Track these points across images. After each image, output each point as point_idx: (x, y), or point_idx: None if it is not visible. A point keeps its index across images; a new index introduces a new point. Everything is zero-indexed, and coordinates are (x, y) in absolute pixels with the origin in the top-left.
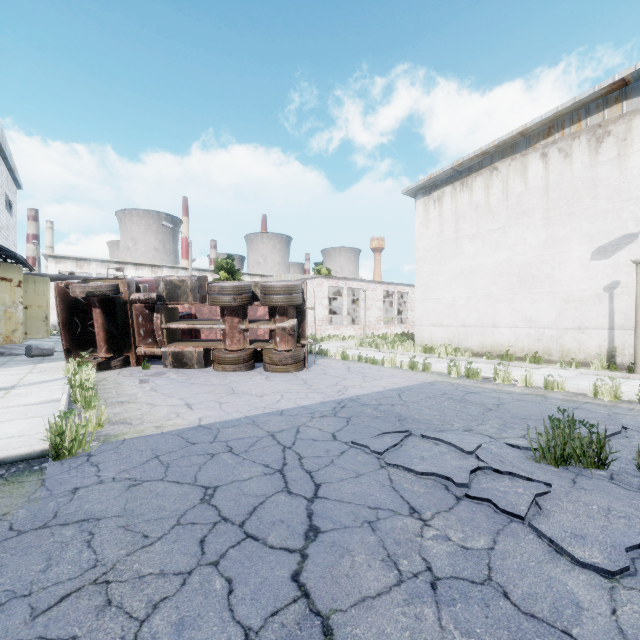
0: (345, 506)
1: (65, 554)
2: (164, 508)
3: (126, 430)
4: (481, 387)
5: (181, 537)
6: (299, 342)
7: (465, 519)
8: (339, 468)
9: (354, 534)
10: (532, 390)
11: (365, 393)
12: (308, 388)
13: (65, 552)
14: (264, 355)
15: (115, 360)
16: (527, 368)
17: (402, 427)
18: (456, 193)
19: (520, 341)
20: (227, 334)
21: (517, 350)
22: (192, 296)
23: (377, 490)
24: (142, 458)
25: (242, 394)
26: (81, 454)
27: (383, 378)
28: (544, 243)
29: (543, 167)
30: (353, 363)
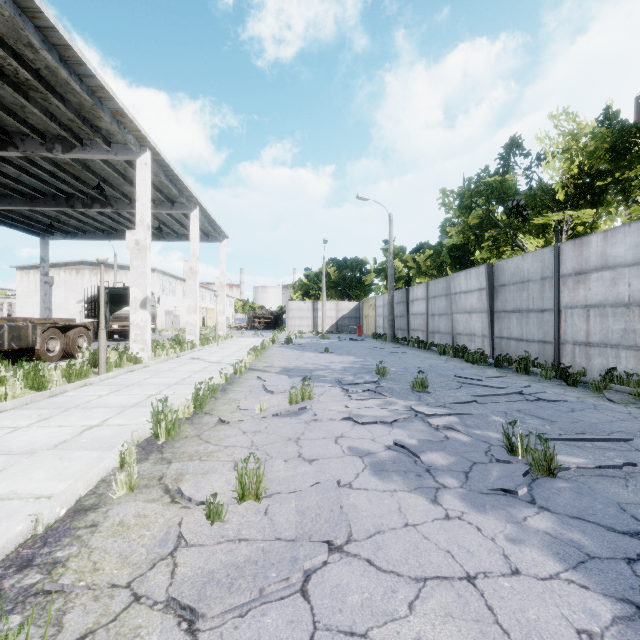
0: None
1: None
2: None
3: None
4: None
5: None
6: None
7: None
8: None
9: None
10: None
11: None
12: None
13: None
14: None
15: None
16: None
17: None
18: (36, 273)
19: None
20: None
21: None
22: None
23: None
24: None
25: None
26: None
27: None
28: (65, 297)
29: (65, 275)
30: None
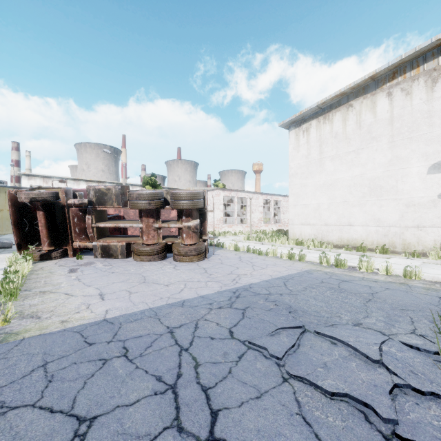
0: None
1: None
2: None
3: (31, 326)
4: (350, 275)
5: None
6: (201, 238)
7: None
8: (238, 382)
9: None
10: (393, 278)
11: (255, 282)
12: (208, 277)
13: None
14: (173, 248)
15: (55, 252)
16: (379, 258)
17: (295, 322)
18: (320, 125)
19: (370, 236)
20: (144, 231)
21: (368, 243)
22: (116, 201)
23: (285, 424)
24: (27, 367)
25: (151, 283)
26: None
27: (268, 267)
28: (389, 161)
29: (389, 103)
30: (243, 253)
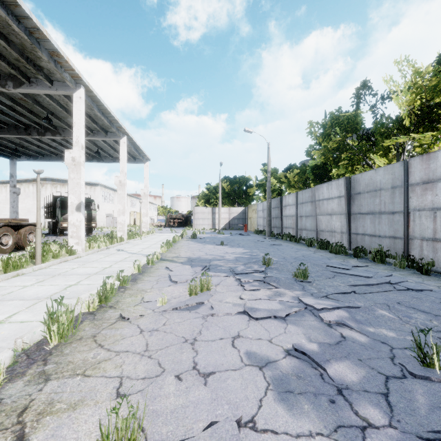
0: None
1: None
2: None
3: None
4: None
5: None
6: None
7: None
8: None
9: None
10: None
11: None
12: None
13: None
14: None
15: None
16: None
17: None
18: None
19: None
20: None
21: None
22: None
23: None
24: None
25: None
26: None
27: None
28: (33, 204)
29: (33, 188)
30: None
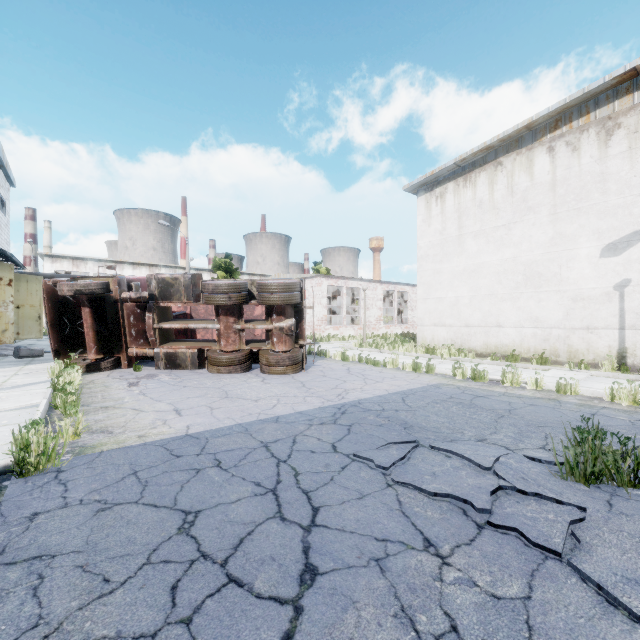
0: (348, 537)
1: (2, 607)
2: (134, 540)
3: (105, 440)
4: (489, 390)
5: (149, 582)
6: (297, 343)
7: (491, 555)
8: (340, 487)
9: (359, 577)
10: (543, 394)
11: (367, 397)
12: (306, 391)
13: (3, 604)
14: (260, 356)
15: (105, 361)
16: (534, 369)
17: (409, 436)
18: (459, 189)
19: (526, 341)
20: (222, 334)
21: (522, 351)
22: (185, 295)
23: (384, 516)
24: (118, 474)
25: (236, 398)
26: (50, 469)
27: (385, 380)
28: (551, 240)
29: (550, 161)
30: (353, 364)
